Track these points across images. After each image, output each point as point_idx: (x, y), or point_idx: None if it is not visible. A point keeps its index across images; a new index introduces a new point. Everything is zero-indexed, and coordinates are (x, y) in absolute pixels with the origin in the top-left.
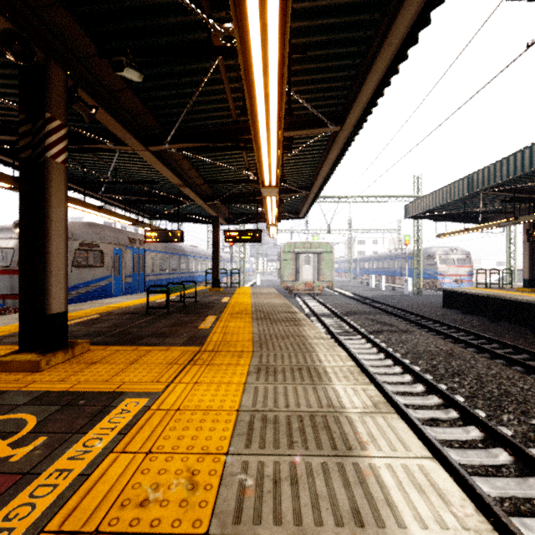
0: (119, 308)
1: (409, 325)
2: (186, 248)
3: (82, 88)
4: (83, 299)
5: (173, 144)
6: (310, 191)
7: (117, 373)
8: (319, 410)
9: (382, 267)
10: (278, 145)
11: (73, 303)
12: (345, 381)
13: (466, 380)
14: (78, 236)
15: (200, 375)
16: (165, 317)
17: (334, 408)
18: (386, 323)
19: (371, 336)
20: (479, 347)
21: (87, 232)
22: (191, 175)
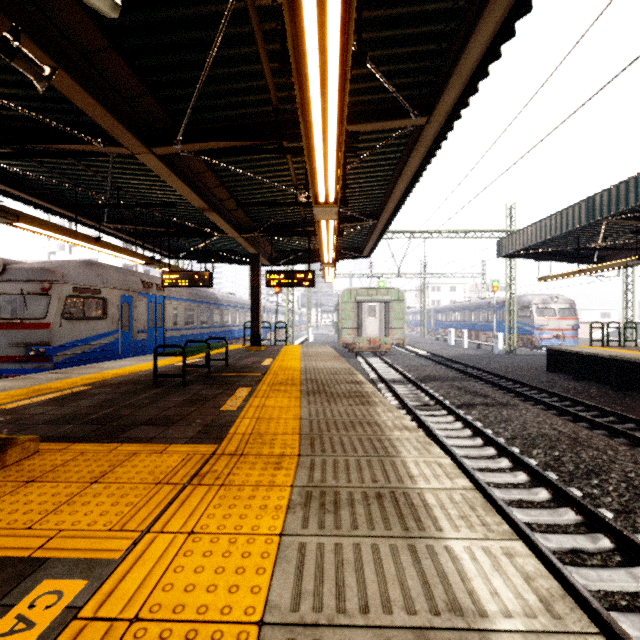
0: (121, 375)
1: (507, 396)
2: (220, 296)
3: (28, 34)
4: (77, 362)
5: (187, 142)
6: (378, 219)
7: (58, 505)
8: (434, 624)
9: (463, 320)
10: (340, 126)
11: (63, 368)
12: (466, 529)
13: (611, 484)
14: (70, 278)
15: (203, 512)
16: (178, 389)
17: (464, 615)
18: (478, 392)
19: (460, 411)
20: (611, 428)
21: (83, 274)
22: (220, 196)
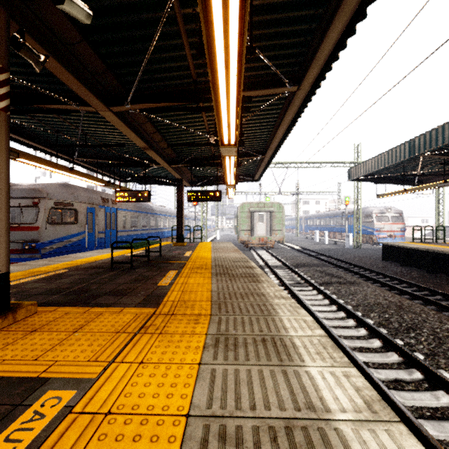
0: (88, 262)
1: (354, 277)
2: (155, 208)
3: (30, 34)
4: (57, 253)
5: (134, 103)
6: (265, 154)
7: (53, 346)
8: (297, 416)
9: (325, 224)
10: (238, 94)
11: (47, 257)
12: (320, 360)
13: (423, 336)
14: (53, 195)
15: (148, 350)
16: (128, 272)
17: (316, 411)
18: (334, 274)
19: (321, 287)
20: (425, 299)
21: (61, 192)
22: (156, 139)
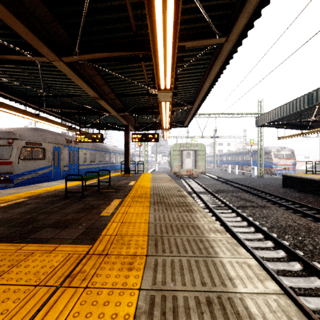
0: (49, 191)
1: (263, 201)
2: (109, 147)
3: None
4: (28, 183)
5: (81, 53)
6: (193, 104)
7: None
8: None
9: (234, 160)
10: (175, 27)
11: (20, 186)
12: None
13: None
14: (24, 137)
15: None
16: (78, 200)
17: None
18: (247, 199)
19: (239, 210)
20: None
21: (32, 134)
22: (105, 91)
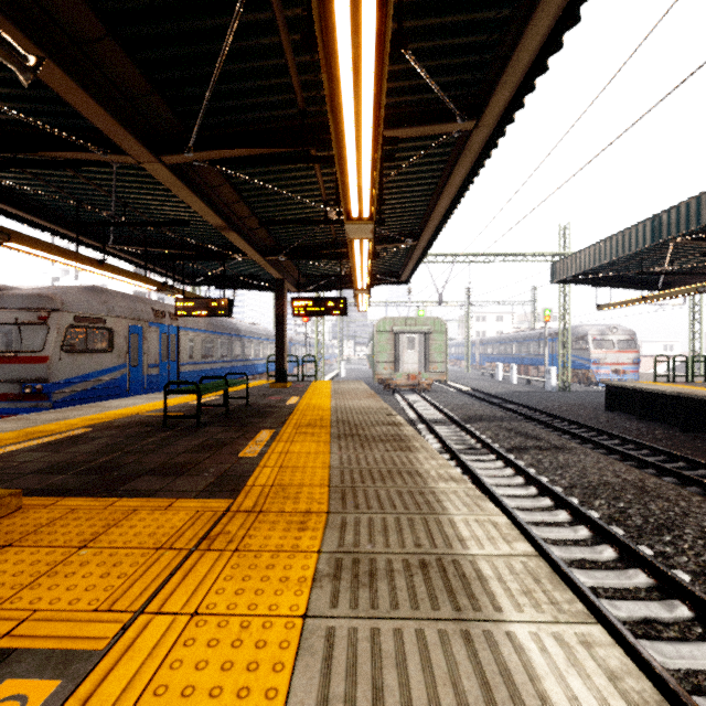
0: (128, 415)
1: (563, 438)
2: (242, 326)
3: (9, 18)
4: (79, 401)
5: (200, 149)
6: (418, 239)
7: (37, 577)
8: None
9: (511, 353)
10: (376, 125)
11: (63, 407)
12: (531, 609)
13: (686, 541)
14: (71, 306)
15: (210, 586)
16: (191, 432)
17: None
18: (530, 434)
19: (511, 456)
20: (681, 475)
21: (86, 301)
22: (240, 213)
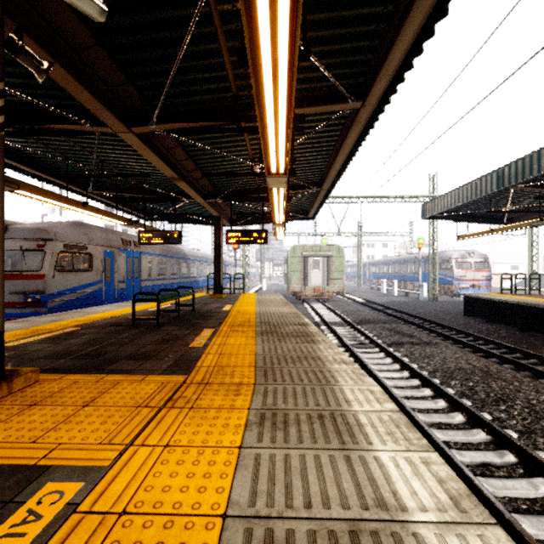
0: (105, 318)
1: (430, 336)
2: (188, 251)
3: (30, 35)
4: (67, 307)
5: (160, 123)
6: (321, 186)
7: (57, 424)
8: (364, 516)
9: (393, 272)
10: (289, 110)
11: (55, 312)
12: (392, 443)
13: (516, 409)
14: (62, 236)
15: (176, 429)
16: (153, 330)
17: (389, 510)
18: (405, 333)
19: (390, 349)
20: (517, 363)
21: (73, 233)
22: (188, 168)
